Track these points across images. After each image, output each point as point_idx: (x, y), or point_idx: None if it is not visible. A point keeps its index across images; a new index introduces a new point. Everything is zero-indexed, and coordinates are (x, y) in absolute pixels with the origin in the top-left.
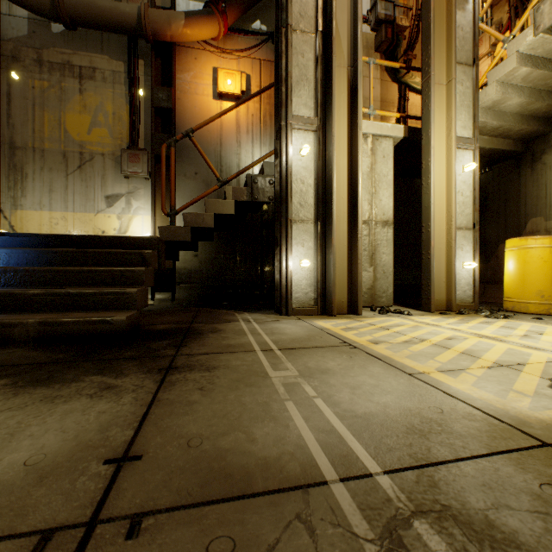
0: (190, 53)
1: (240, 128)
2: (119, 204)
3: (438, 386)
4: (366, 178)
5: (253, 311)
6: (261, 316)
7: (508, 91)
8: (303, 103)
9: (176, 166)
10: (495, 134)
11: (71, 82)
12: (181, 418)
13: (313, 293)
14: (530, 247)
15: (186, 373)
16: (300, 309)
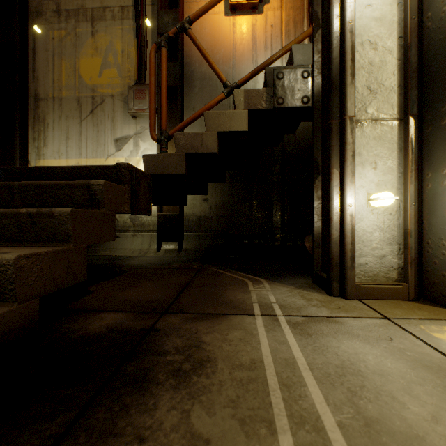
0: None
1: (256, 45)
2: (127, 147)
3: None
4: None
5: (275, 278)
6: (293, 294)
7: None
8: None
9: (184, 100)
10: None
11: (84, 26)
12: None
13: (395, 257)
14: None
15: None
16: (370, 286)
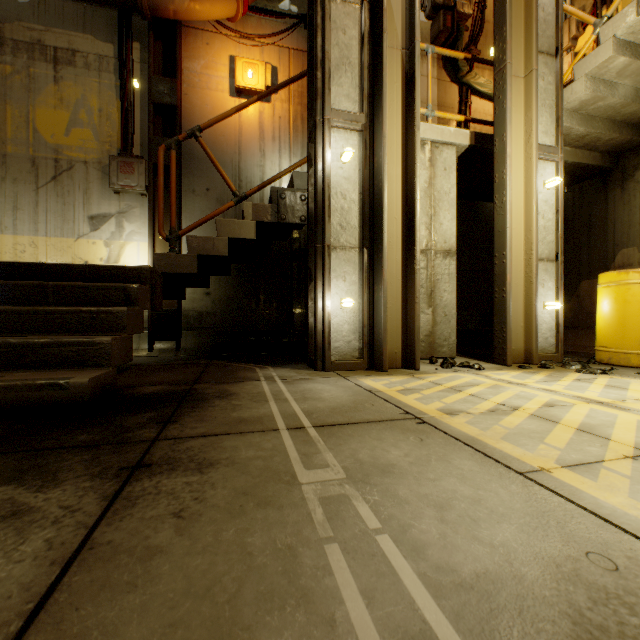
0: (200, 37)
1: (264, 134)
2: (107, 227)
3: (578, 501)
4: (423, 196)
5: (279, 365)
6: (290, 371)
7: (600, 89)
8: (344, 94)
9: (182, 180)
10: (579, 145)
11: (42, 67)
12: (118, 603)
13: (358, 342)
14: (633, 283)
15: (162, 478)
16: (341, 362)
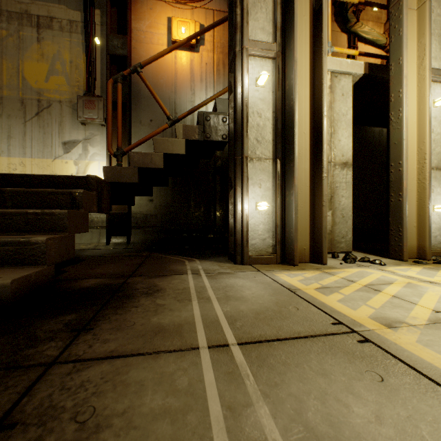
0: (145, 4)
1: (194, 77)
2: (76, 150)
3: None
4: None
5: (205, 258)
6: (213, 264)
7: None
8: (260, 28)
9: (131, 114)
10: None
11: (29, 31)
12: None
13: (271, 239)
14: None
15: None
16: (257, 257)
